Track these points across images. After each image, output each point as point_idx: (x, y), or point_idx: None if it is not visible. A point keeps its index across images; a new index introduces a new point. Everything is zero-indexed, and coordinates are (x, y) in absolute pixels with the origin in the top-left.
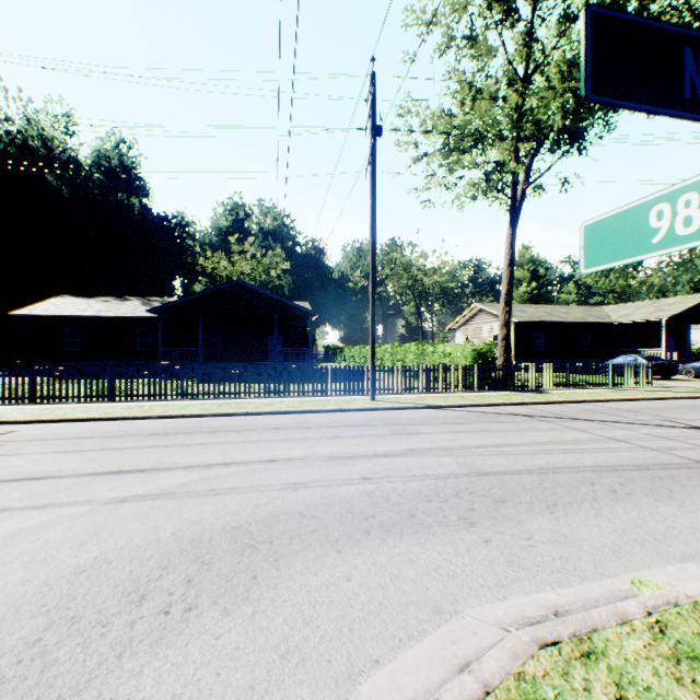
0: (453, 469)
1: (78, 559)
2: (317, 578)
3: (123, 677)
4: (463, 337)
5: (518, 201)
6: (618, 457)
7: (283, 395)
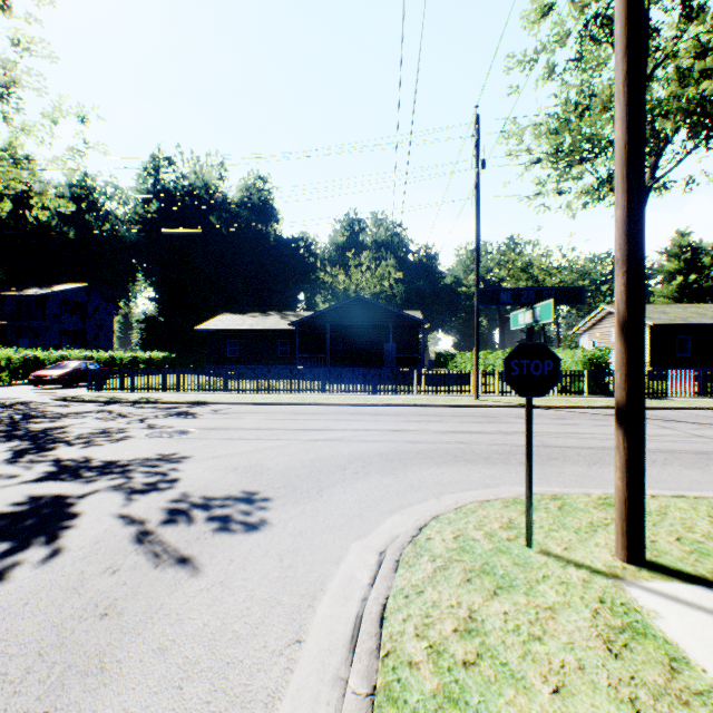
0: None
1: (308, 456)
2: (426, 472)
3: (348, 484)
4: (588, 342)
5: None
6: (685, 446)
7: (399, 393)
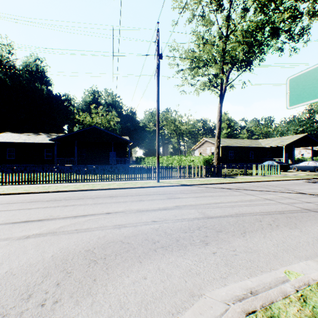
0: (196, 215)
1: None
2: (129, 278)
3: None
4: (198, 153)
5: (223, 92)
6: (270, 208)
7: (115, 180)
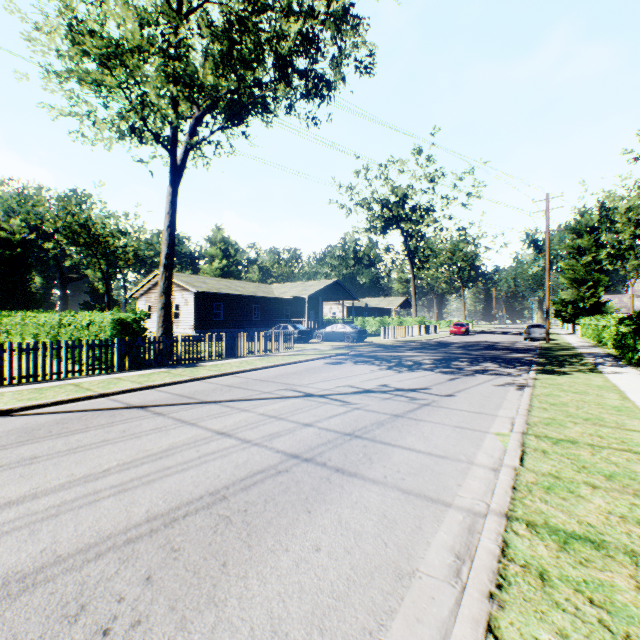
0: None
1: None
2: None
3: None
4: (146, 306)
5: (182, 160)
6: (201, 478)
7: None
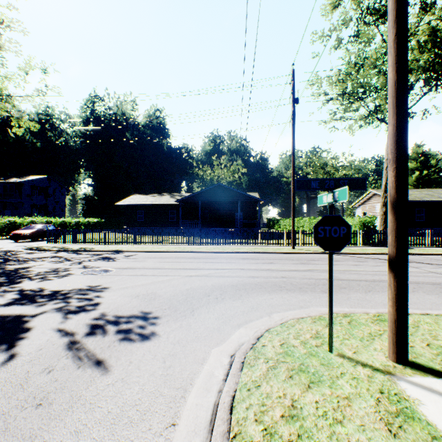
0: (326, 277)
1: (185, 287)
2: (261, 297)
3: (210, 306)
4: (361, 212)
5: None
6: (425, 279)
7: (244, 245)
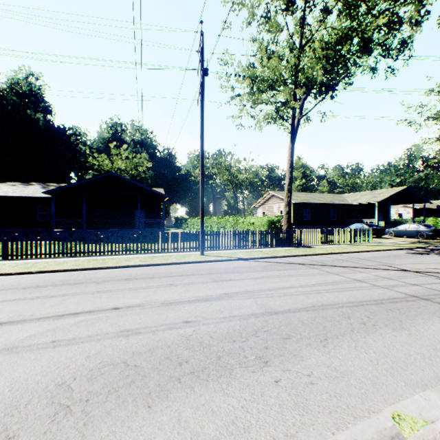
0: (253, 310)
1: None
2: None
3: None
4: (262, 212)
5: (296, 127)
6: (362, 294)
7: (140, 252)
